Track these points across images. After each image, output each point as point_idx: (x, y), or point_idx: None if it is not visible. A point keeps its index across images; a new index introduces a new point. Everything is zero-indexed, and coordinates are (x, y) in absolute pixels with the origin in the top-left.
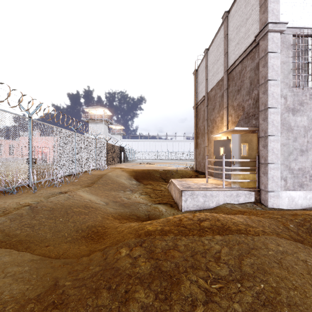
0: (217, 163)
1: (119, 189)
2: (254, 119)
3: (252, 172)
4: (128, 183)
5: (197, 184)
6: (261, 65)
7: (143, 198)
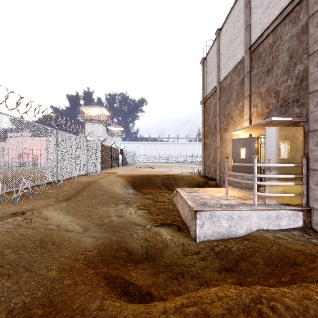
0: (236, 168)
1: (109, 201)
2: (298, 106)
3: (297, 182)
4: (124, 192)
5: (215, 198)
6: (312, 25)
7: (140, 215)
